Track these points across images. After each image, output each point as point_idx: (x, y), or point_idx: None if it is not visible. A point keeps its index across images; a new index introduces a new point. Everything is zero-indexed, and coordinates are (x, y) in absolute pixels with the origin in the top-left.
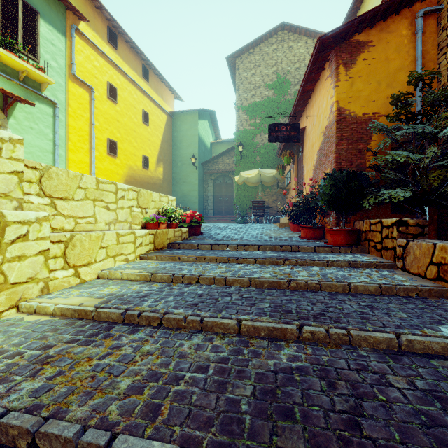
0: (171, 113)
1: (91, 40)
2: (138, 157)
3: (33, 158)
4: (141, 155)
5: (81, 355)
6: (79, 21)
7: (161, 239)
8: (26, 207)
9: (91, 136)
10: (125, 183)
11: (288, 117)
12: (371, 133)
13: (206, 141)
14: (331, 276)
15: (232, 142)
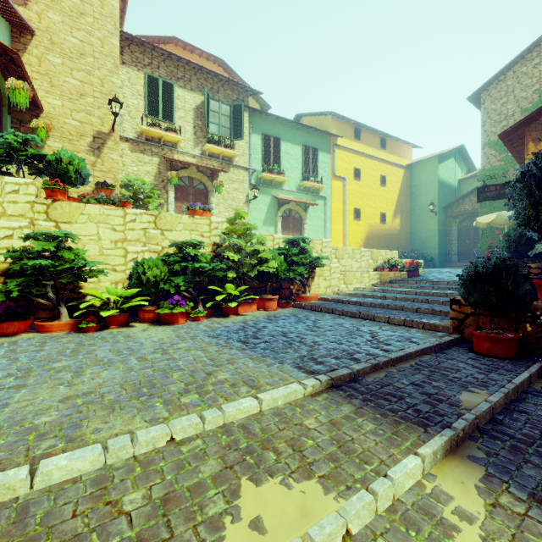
0: (409, 164)
1: (344, 146)
2: (377, 215)
3: (315, 232)
4: (378, 213)
5: (353, 298)
6: (337, 138)
7: (384, 277)
8: (332, 263)
9: (343, 210)
10: (366, 238)
11: None
12: None
13: (451, 181)
14: None
15: None
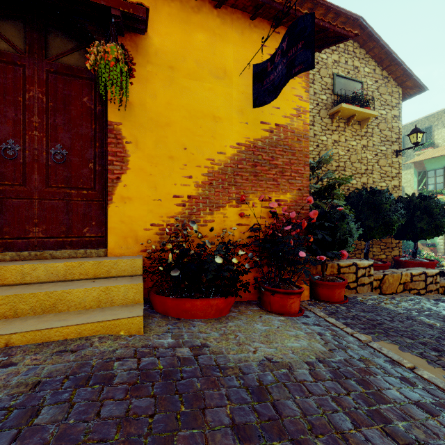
0: None
1: None
2: None
3: None
4: None
5: None
6: None
7: None
8: None
9: None
10: None
11: None
12: None
13: None
14: None
15: None
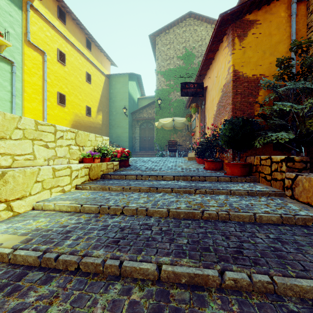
0: (108, 75)
1: (43, 15)
2: (83, 107)
3: None
4: (84, 105)
5: None
6: None
7: (95, 171)
8: None
9: (43, 90)
10: (72, 127)
11: (194, 80)
12: (258, 90)
13: (134, 97)
14: (237, 206)
15: (153, 98)
